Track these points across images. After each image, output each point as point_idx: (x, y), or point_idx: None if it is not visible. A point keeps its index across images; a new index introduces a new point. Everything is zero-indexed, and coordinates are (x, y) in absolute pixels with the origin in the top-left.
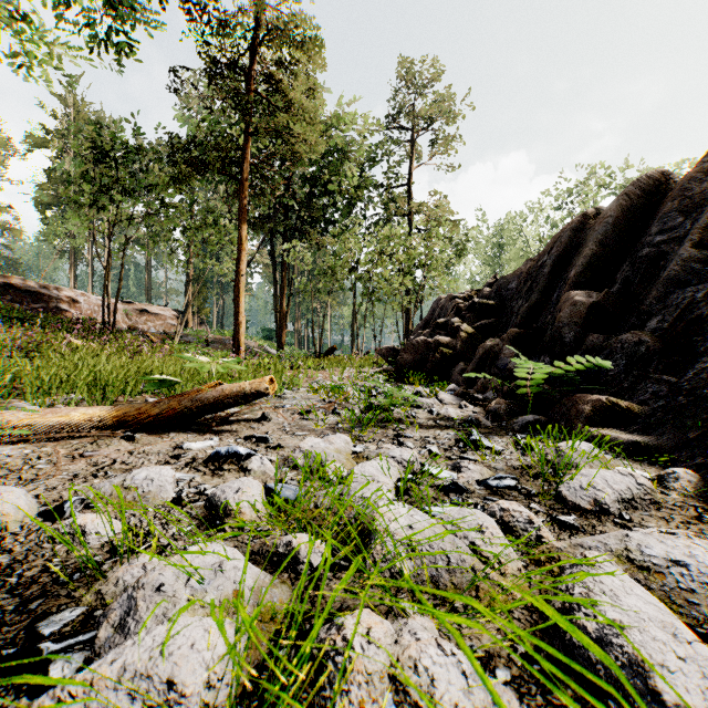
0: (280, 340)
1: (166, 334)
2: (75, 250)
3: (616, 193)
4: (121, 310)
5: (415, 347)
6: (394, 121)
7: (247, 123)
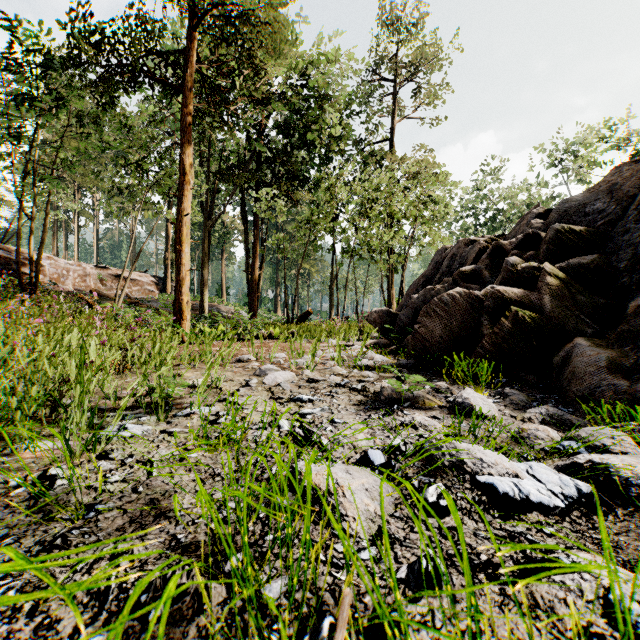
0: (252, 304)
1: (129, 298)
2: (66, 221)
3: (617, 145)
4: (94, 275)
5: (448, 307)
6: (375, 71)
7: (193, 17)
